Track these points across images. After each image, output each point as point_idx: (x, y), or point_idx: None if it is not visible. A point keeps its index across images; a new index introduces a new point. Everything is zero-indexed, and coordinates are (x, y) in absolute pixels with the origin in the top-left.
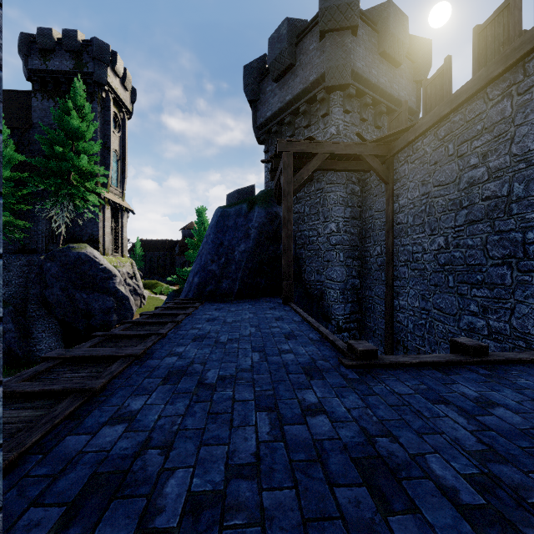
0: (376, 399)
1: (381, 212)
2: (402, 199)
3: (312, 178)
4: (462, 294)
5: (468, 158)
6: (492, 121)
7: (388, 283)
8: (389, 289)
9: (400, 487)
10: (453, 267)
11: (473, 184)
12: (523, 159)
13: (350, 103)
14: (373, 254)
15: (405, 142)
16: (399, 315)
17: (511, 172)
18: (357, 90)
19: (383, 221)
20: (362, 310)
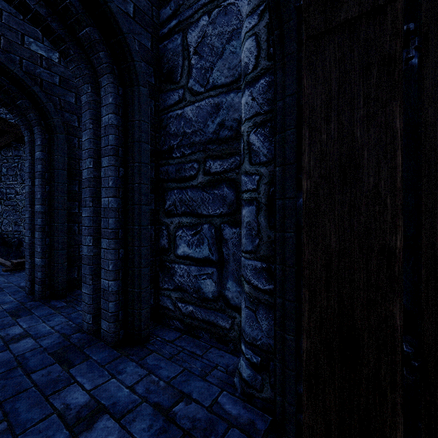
0: (14, 277)
1: None
2: None
3: (10, 144)
4: None
5: None
6: None
7: None
8: None
9: (2, 290)
10: None
11: None
12: None
13: None
14: None
15: None
16: None
17: None
18: None
19: None
20: None
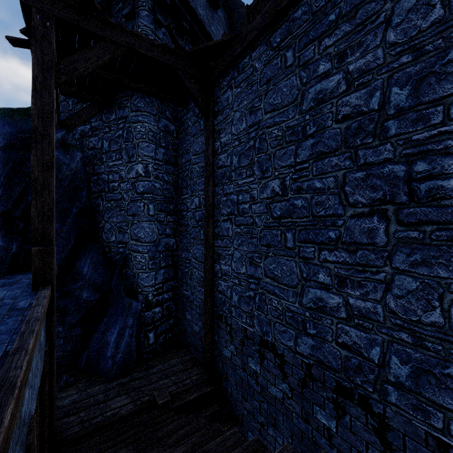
0: None
1: (200, 155)
2: (225, 136)
3: (112, 101)
4: (307, 259)
5: (315, 65)
6: (354, 2)
7: (208, 242)
8: (209, 251)
9: None
10: (293, 220)
11: (323, 101)
12: (408, 48)
13: (162, 15)
14: (190, 208)
15: (230, 58)
16: (221, 284)
17: (385, 72)
18: (172, 2)
19: (202, 166)
20: (178, 276)
